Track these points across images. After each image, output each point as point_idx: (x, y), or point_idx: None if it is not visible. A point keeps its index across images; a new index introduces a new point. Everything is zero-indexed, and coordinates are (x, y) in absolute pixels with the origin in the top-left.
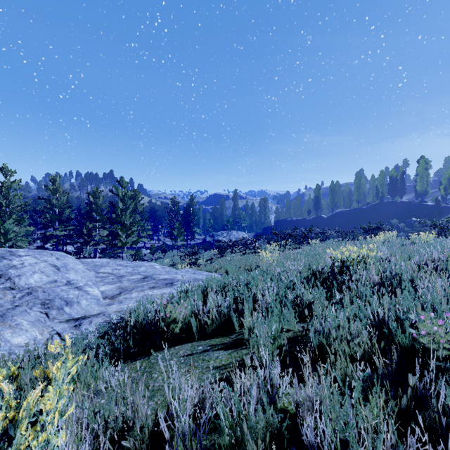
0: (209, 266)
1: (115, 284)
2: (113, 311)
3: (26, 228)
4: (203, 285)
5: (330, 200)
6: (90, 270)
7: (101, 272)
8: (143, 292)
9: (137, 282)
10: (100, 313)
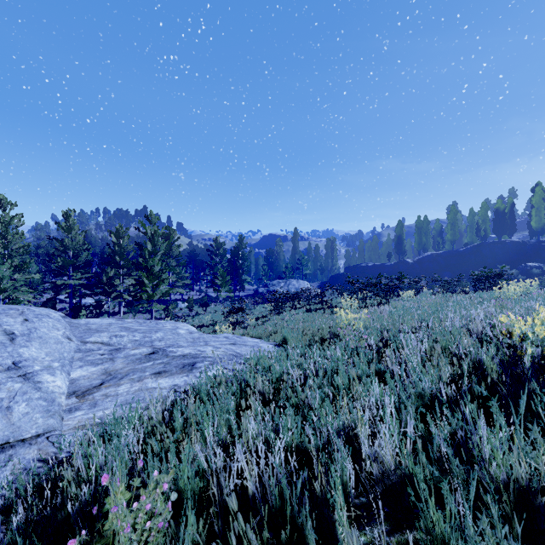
0: (259, 328)
1: (102, 364)
2: (72, 425)
3: (30, 276)
4: (239, 379)
5: (416, 241)
6: (72, 339)
7: (90, 341)
8: (139, 382)
9: (138, 361)
10: (43, 433)
